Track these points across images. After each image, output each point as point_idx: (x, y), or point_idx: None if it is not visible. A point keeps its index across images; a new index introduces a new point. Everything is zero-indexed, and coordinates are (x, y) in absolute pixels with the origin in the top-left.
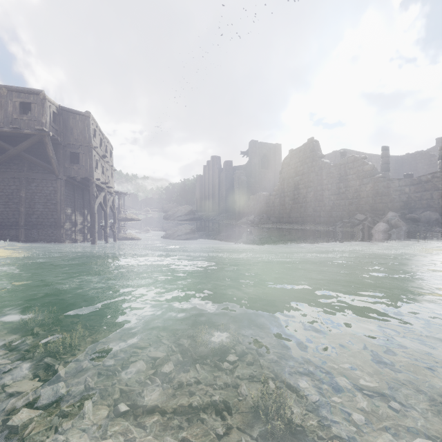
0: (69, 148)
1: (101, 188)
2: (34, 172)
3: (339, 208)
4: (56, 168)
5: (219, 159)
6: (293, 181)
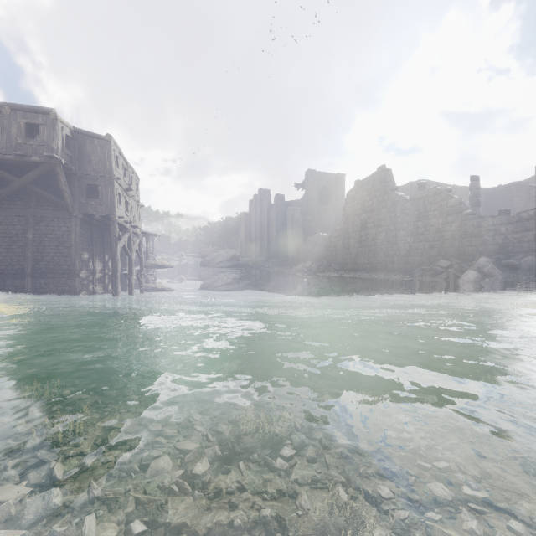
0: (86, 179)
1: (125, 228)
2: (44, 208)
3: (417, 253)
4: (70, 203)
5: (268, 192)
6: (359, 220)
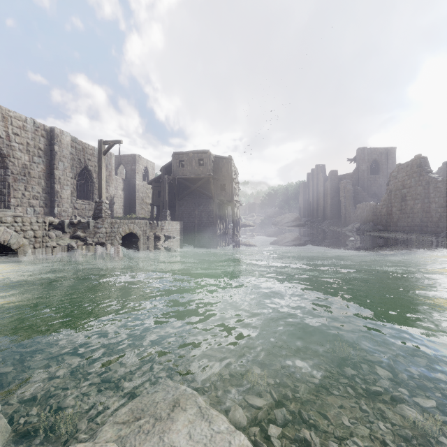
0: (219, 181)
1: (235, 205)
2: (202, 198)
3: (446, 220)
4: (214, 195)
5: (323, 167)
6: (400, 193)
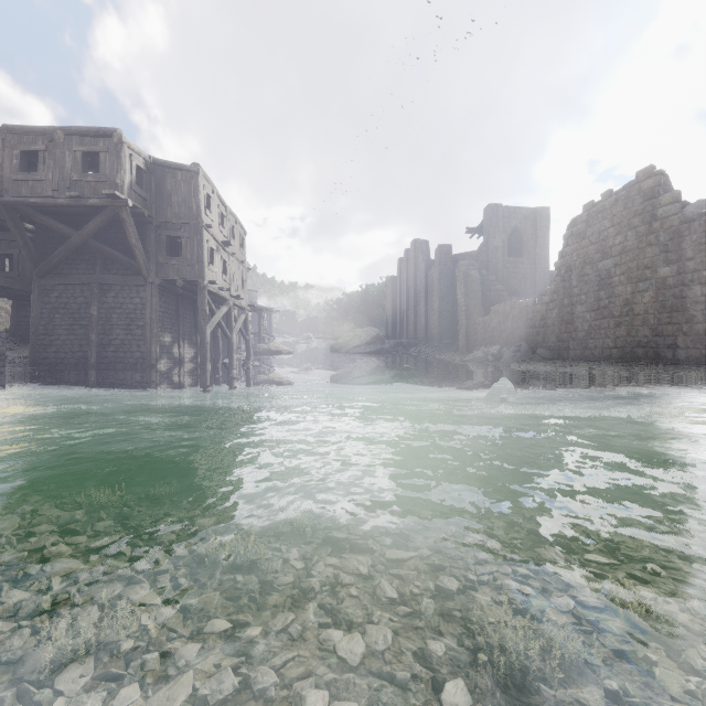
0: (165, 229)
1: (222, 298)
2: (112, 273)
3: None
4: (144, 264)
5: (426, 245)
6: (594, 271)
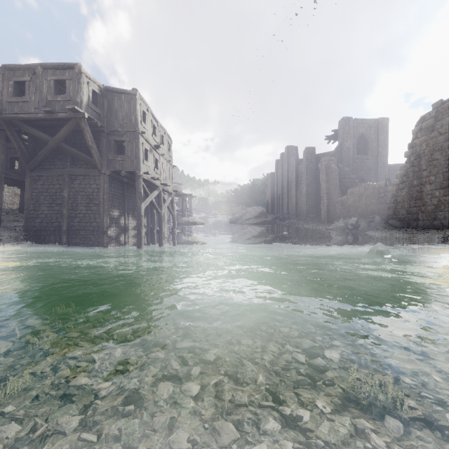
0: (113, 135)
1: (154, 185)
2: (77, 167)
3: None
4: (98, 160)
5: (295, 149)
6: (443, 156)
